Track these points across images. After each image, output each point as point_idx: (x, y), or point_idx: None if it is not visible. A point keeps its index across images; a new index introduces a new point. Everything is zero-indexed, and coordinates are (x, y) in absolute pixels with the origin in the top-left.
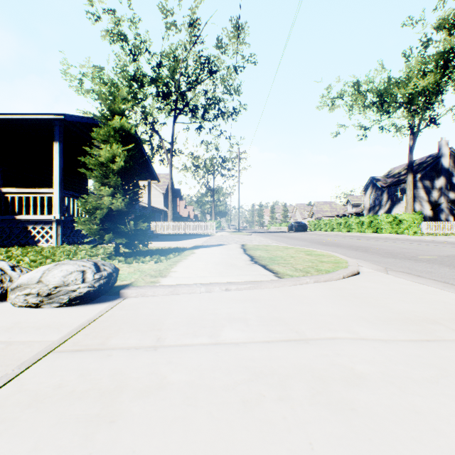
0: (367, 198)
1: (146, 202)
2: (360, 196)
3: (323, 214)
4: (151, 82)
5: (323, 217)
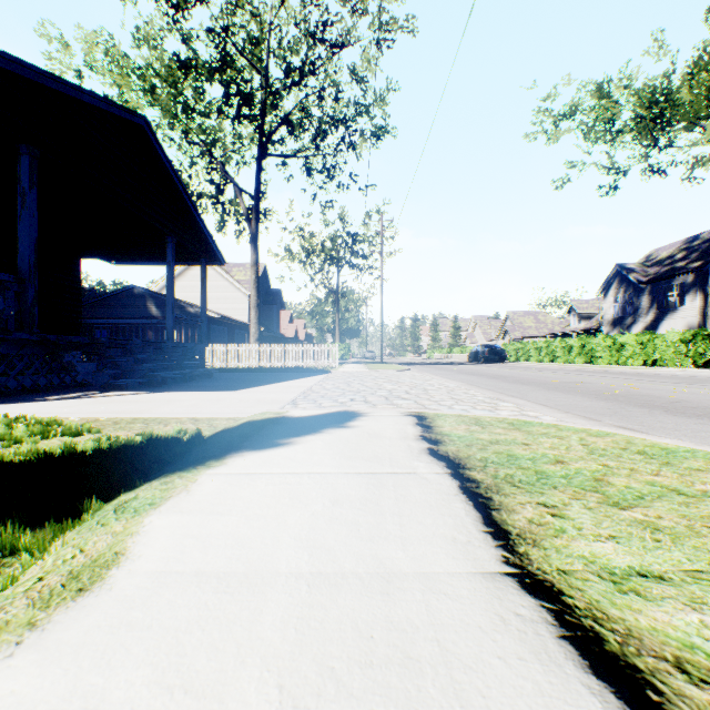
0: (608, 304)
1: (221, 311)
2: (593, 301)
3: (523, 332)
4: (212, 71)
5: (523, 338)
